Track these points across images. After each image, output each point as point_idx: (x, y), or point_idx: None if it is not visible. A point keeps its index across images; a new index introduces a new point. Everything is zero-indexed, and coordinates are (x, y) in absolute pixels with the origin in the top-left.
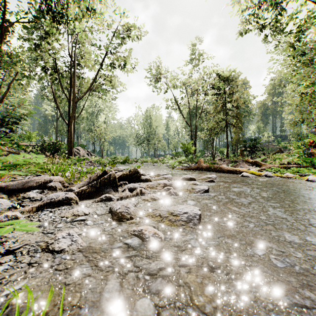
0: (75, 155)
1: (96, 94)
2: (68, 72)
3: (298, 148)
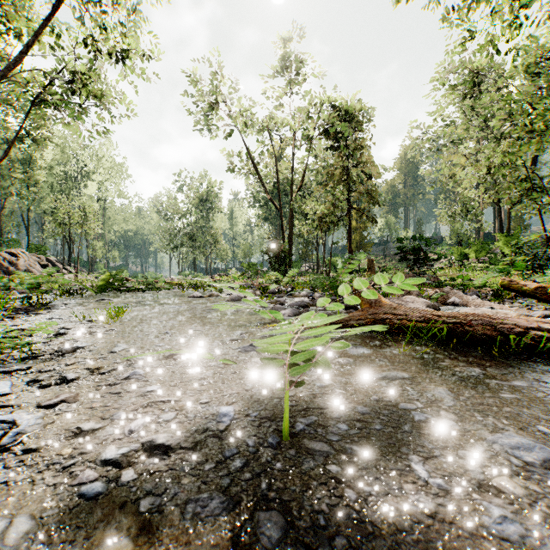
0: (4, 268)
1: None
2: None
3: (462, 259)
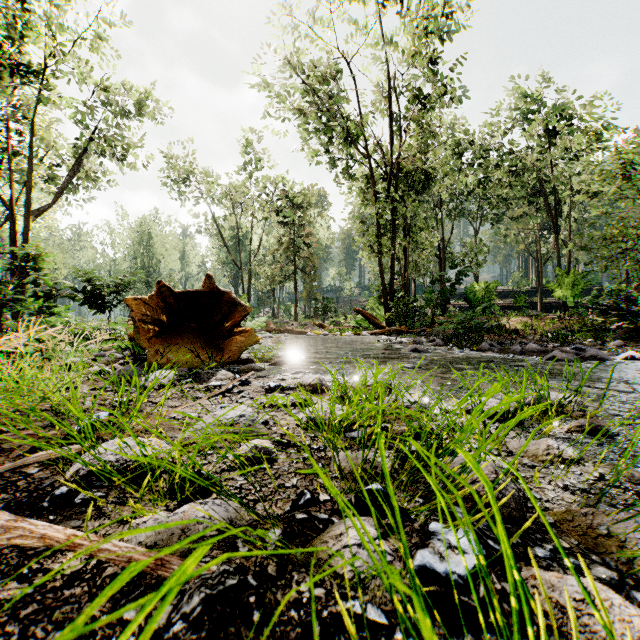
0: None
1: (35, 183)
2: (2, 148)
3: None
